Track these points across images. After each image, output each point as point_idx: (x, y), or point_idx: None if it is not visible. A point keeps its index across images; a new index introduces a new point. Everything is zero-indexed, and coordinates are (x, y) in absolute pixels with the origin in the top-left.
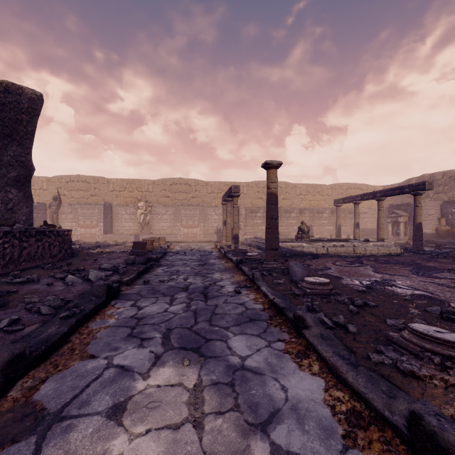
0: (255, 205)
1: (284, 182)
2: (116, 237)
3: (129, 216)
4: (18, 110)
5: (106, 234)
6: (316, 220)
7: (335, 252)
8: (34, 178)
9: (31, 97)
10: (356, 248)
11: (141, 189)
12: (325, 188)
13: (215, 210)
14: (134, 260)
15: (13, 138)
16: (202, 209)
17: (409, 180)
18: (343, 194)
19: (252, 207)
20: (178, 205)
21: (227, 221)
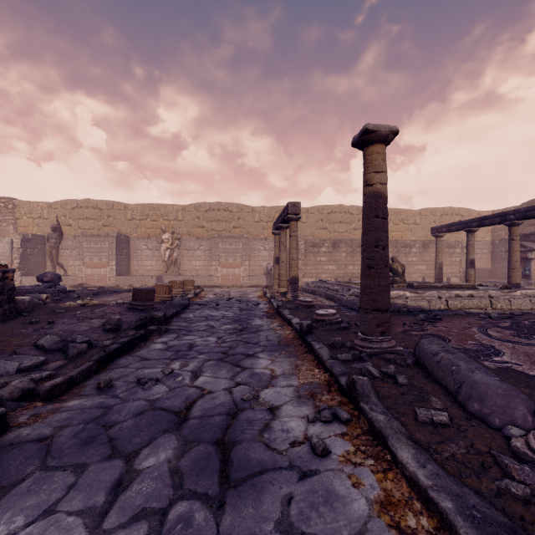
0: (317, 238)
1: (356, 206)
2: (133, 280)
3: (152, 252)
4: None
5: (119, 276)
6: (401, 257)
7: (461, 307)
8: (32, 203)
9: None
10: (495, 300)
11: (167, 217)
12: (411, 215)
13: (263, 243)
14: (118, 323)
15: None
16: (246, 242)
17: (531, 201)
18: (436, 222)
19: (314, 239)
20: (215, 237)
21: (281, 257)
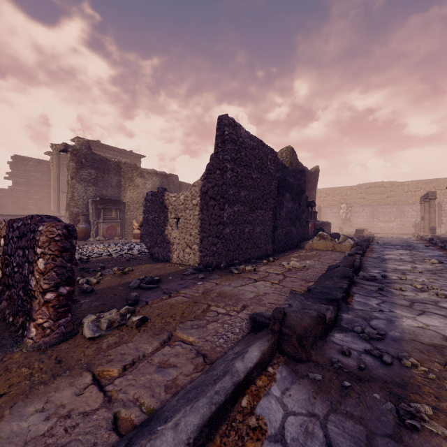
0: None
1: None
2: None
3: (333, 214)
4: (315, 177)
5: None
6: None
7: None
8: None
9: (318, 170)
10: None
11: (341, 194)
12: None
13: (411, 206)
14: (363, 237)
15: (313, 188)
16: (398, 207)
17: None
18: None
19: None
20: (375, 205)
21: (425, 217)
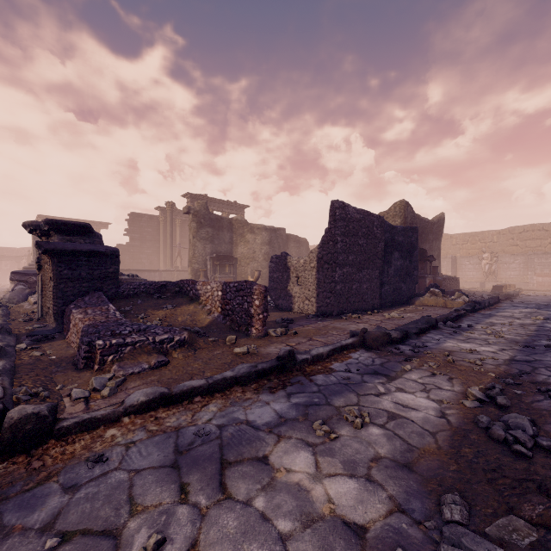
0: None
1: None
2: (462, 284)
3: (473, 266)
4: (439, 226)
5: None
6: None
7: None
8: None
9: (443, 218)
10: None
11: (484, 241)
12: None
13: None
14: (498, 294)
15: (437, 238)
16: None
17: None
18: None
19: None
20: (530, 254)
21: None
